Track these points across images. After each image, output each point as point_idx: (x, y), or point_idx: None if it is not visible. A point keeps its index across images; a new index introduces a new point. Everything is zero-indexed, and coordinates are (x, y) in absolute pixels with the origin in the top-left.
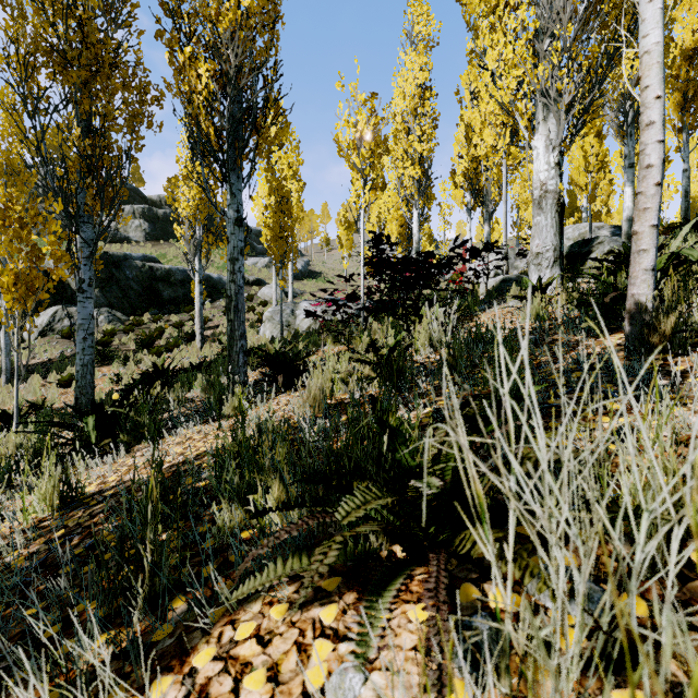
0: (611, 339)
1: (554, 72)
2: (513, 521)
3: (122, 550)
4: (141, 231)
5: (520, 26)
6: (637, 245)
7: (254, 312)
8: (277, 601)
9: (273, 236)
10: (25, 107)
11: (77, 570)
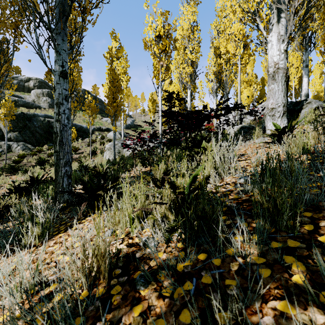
0: None
1: None
2: None
3: None
4: (46, 103)
5: None
6: None
7: (104, 145)
8: None
9: (109, 101)
10: None
11: None
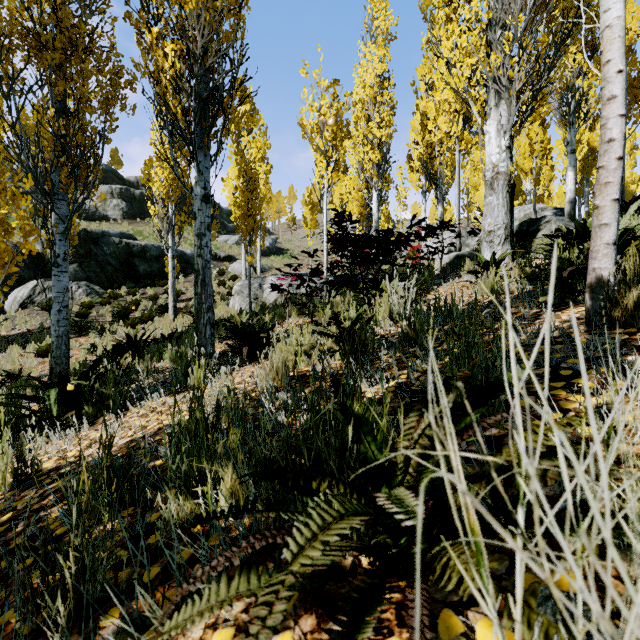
0: (569, 313)
1: (506, 60)
2: (521, 564)
3: (48, 556)
4: (118, 210)
5: (474, 17)
6: (598, 220)
7: (225, 286)
8: (222, 623)
9: (241, 214)
10: (0, 87)
11: (9, 569)
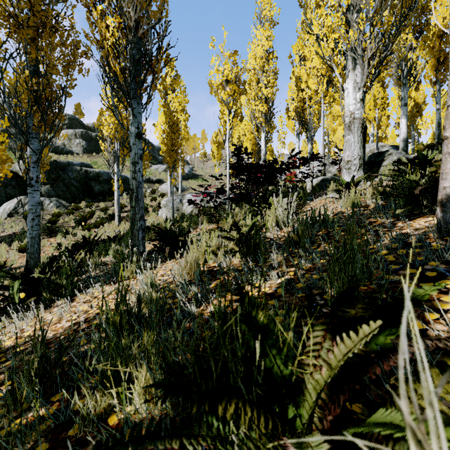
0: (419, 222)
1: (361, 35)
2: None
3: None
4: (80, 147)
5: (337, 3)
6: (448, 148)
7: (156, 201)
8: None
9: (167, 149)
10: None
11: None
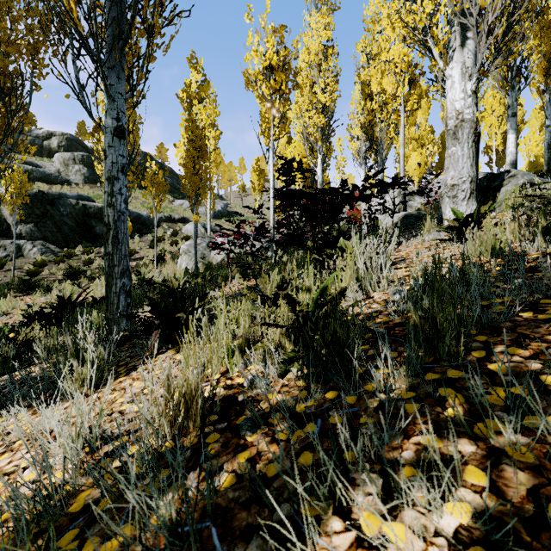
0: None
1: None
2: None
3: None
4: (80, 175)
5: None
6: None
7: (177, 245)
8: None
9: (187, 172)
10: None
11: None
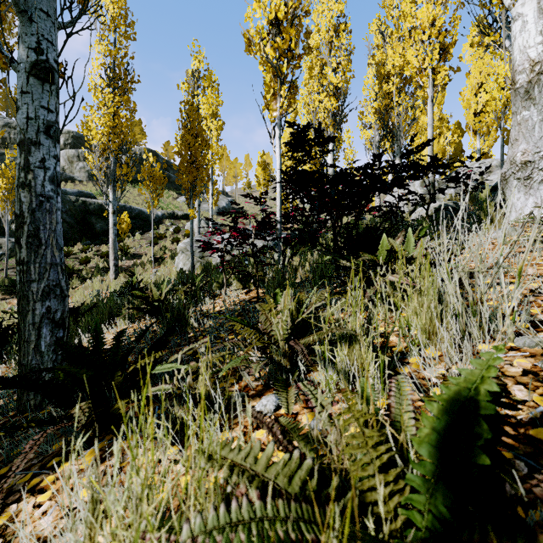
0: None
1: None
2: None
3: None
4: (84, 172)
5: None
6: None
7: (178, 243)
8: None
9: (181, 161)
10: None
11: None
